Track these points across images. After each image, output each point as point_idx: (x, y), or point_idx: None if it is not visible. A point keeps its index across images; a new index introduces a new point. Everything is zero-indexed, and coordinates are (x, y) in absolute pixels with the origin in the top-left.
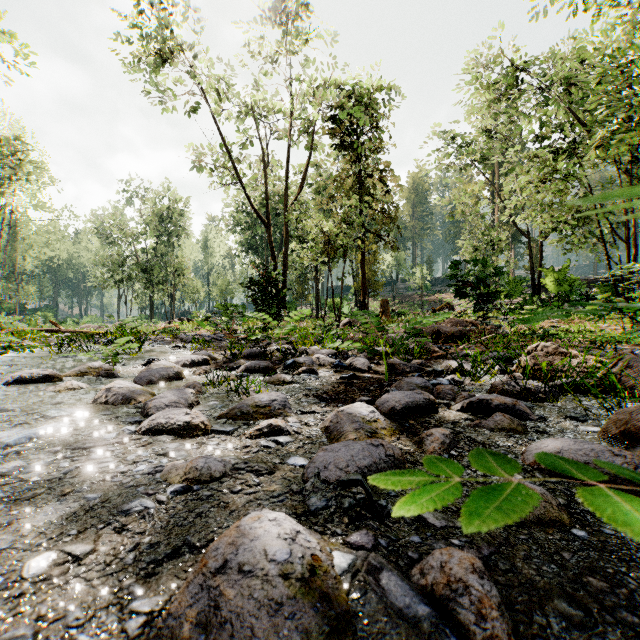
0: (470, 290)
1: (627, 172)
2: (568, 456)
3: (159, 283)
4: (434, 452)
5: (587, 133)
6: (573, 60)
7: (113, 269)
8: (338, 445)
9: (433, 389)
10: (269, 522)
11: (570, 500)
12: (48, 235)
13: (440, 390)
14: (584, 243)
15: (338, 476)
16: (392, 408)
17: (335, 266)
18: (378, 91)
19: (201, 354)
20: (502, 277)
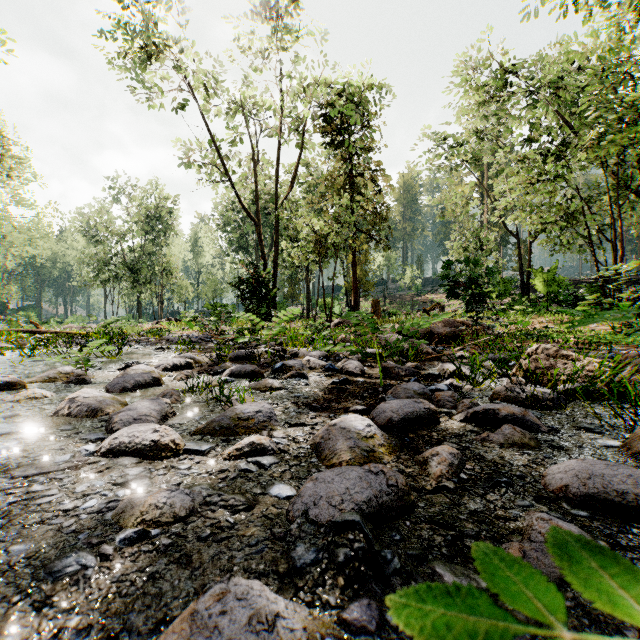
0: (462, 290)
1: (614, 174)
2: (601, 483)
3: (147, 282)
4: (442, 476)
5: (575, 135)
6: (561, 63)
7: (99, 268)
8: (330, 473)
9: (432, 396)
10: (237, 603)
11: (612, 543)
12: (31, 233)
13: (440, 397)
14: (571, 244)
15: (331, 516)
16: (390, 419)
17: (326, 266)
18: (369, 89)
19: (185, 357)
20: (494, 277)
